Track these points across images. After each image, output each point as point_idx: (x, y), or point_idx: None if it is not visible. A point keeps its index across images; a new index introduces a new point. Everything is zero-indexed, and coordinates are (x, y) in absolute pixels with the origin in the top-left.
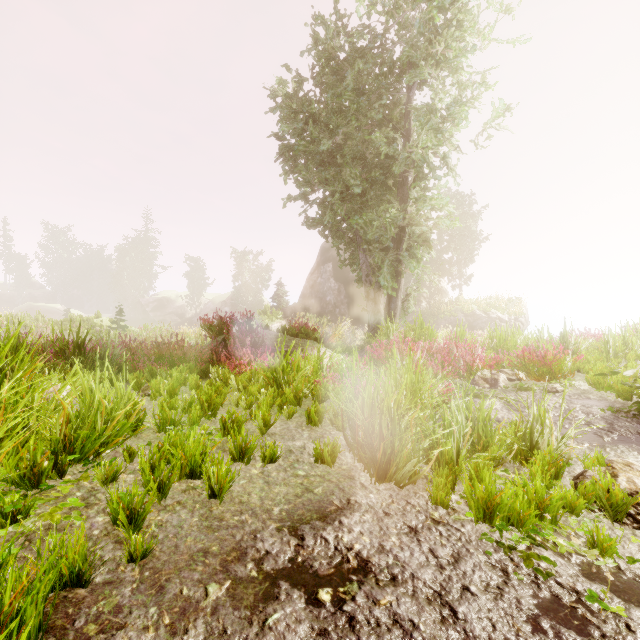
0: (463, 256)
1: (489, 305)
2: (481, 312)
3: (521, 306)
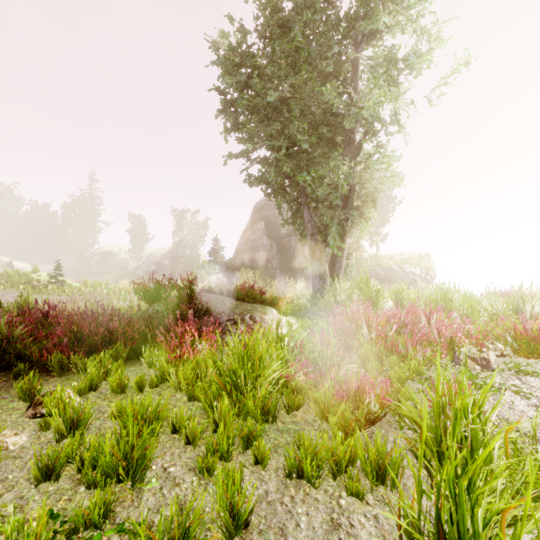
0: (380, 217)
1: (402, 260)
2: (397, 267)
3: (431, 262)
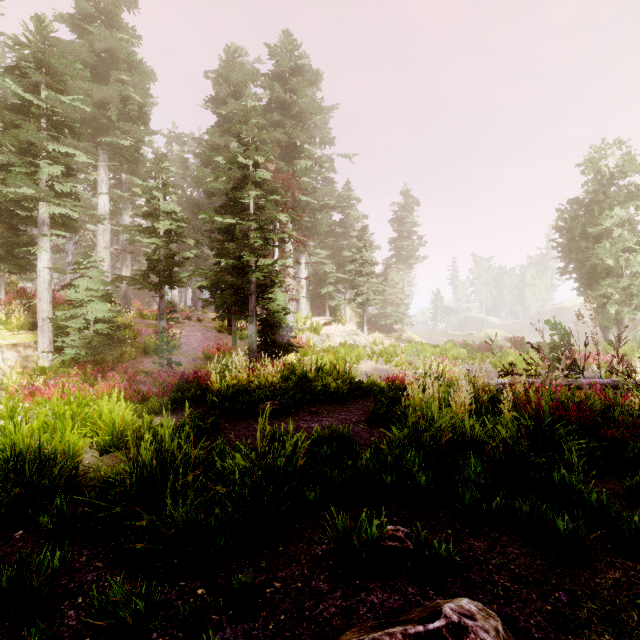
0: None
1: None
2: None
3: None
